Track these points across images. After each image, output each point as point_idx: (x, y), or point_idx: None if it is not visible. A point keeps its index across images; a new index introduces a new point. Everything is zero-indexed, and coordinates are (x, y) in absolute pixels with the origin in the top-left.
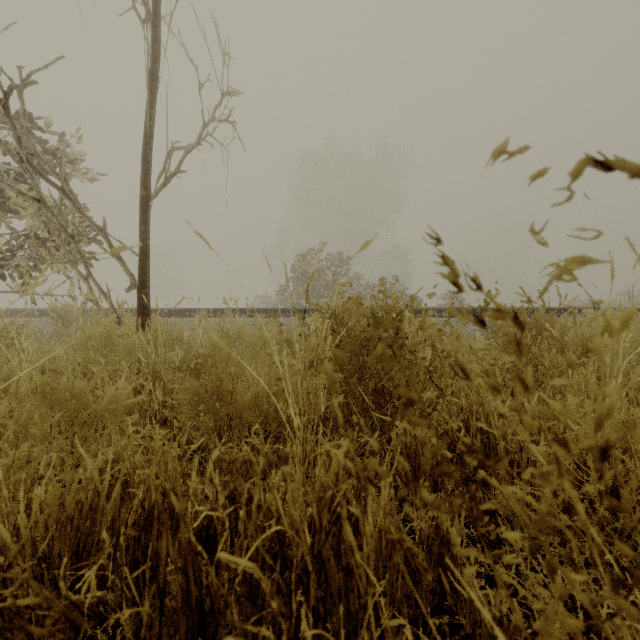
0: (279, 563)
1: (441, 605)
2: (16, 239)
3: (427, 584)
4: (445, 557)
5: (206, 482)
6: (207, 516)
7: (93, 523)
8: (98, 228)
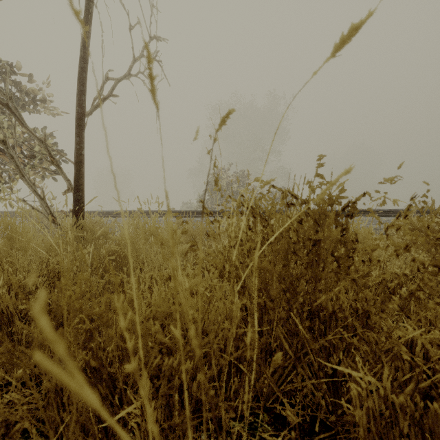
0: None
1: None
2: None
3: None
4: None
5: None
6: None
7: None
8: (39, 140)
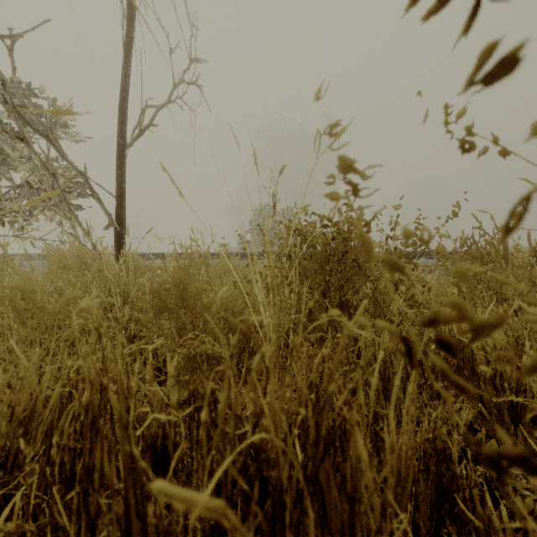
0: (256, 488)
1: (439, 533)
2: (13, 190)
3: (424, 508)
4: (443, 476)
5: (167, 389)
6: (163, 424)
7: (27, 431)
8: (79, 172)
